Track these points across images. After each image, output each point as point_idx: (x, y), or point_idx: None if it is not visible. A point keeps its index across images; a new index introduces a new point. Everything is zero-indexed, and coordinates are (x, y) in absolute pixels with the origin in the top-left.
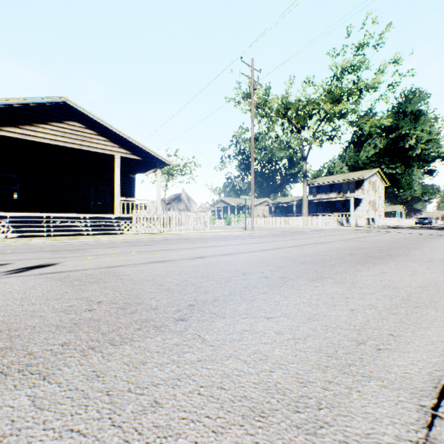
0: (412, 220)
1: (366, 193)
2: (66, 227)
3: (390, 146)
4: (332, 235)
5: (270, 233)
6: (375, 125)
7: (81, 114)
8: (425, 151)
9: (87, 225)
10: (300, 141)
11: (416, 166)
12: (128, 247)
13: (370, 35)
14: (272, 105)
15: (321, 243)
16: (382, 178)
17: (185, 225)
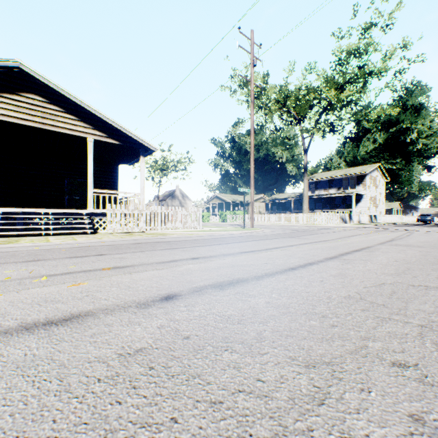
0: (411, 217)
1: (367, 189)
2: (22, 226)
3: (390, 140)
4: (355, 235)
5: (274, 232)
6: (374, 120)
7: (42, 85)
8: (425, 146)
9: (69, 223)
10: (301, 131)
11: (416, 162)
12: (61, 260)
13: (380, 14)
14: (271, 93)
15: (363, 249)
16: (383, 174)
17: (173, 223)
